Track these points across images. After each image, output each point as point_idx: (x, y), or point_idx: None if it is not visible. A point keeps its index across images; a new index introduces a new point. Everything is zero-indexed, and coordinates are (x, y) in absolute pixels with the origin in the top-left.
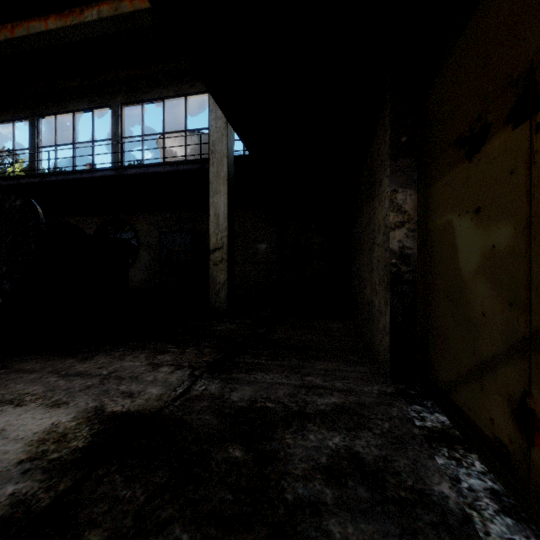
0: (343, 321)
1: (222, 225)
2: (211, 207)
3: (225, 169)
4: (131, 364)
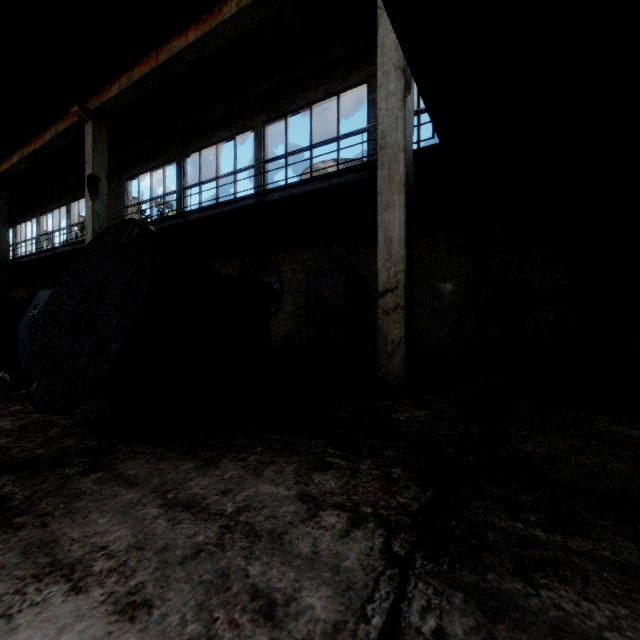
0: (639, 420)
1: (396, 255)
2: (379, 230)
3: (401, 169)
4: (271, 490)
